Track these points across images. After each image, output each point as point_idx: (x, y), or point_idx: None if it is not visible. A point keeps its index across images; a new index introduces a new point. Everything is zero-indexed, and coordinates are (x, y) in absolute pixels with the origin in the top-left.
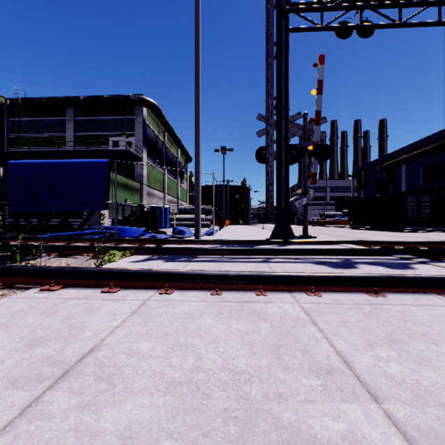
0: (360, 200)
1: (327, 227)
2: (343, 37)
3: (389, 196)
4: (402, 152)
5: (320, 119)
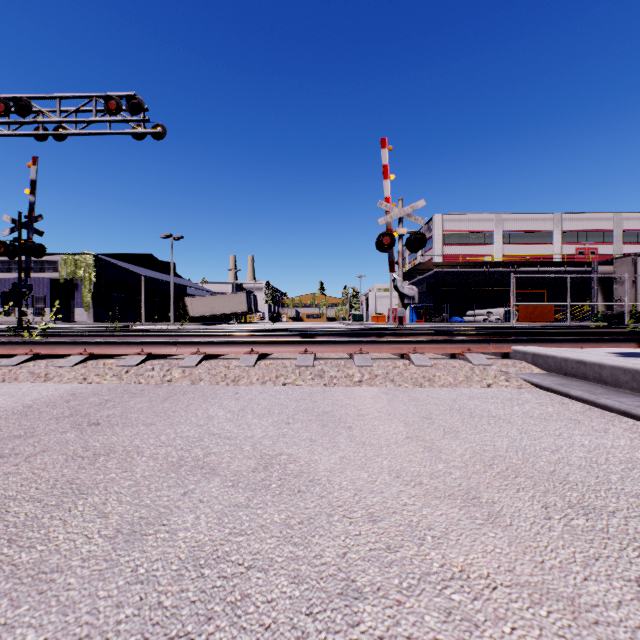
0: None
1: None
2: None
3: None
4: None
5: None
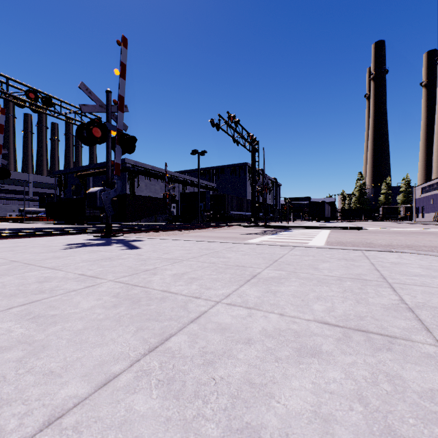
0: (61, 199)
1: (27, 223)
2: (19, 106)
3: (83, 198)
4: (90, 168)
5: (2, 151)
